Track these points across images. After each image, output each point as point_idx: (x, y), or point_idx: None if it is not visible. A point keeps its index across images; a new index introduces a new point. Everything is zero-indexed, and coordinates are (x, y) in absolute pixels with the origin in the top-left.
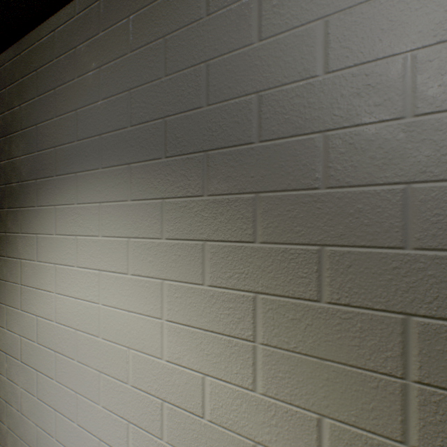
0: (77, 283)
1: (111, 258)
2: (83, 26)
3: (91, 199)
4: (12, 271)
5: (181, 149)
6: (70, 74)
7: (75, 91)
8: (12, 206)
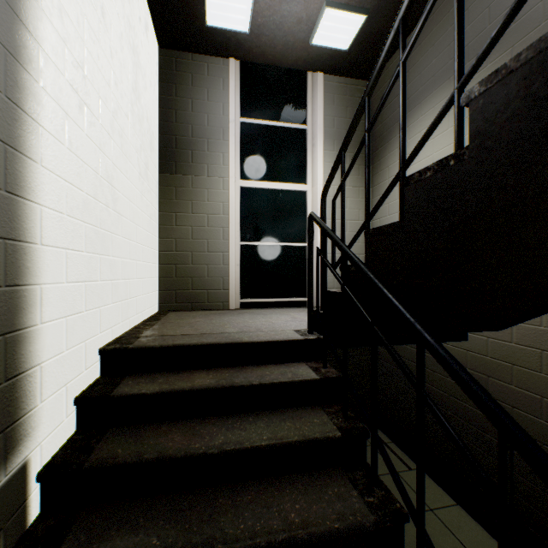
0: (420, 154)
1: (439, 128)
2: (424, 32)
3: (428, 109)
4: (383, 176)
5: (475, 54)
6: (416, 59)
7: (419, 65)
8: (383, 145)
